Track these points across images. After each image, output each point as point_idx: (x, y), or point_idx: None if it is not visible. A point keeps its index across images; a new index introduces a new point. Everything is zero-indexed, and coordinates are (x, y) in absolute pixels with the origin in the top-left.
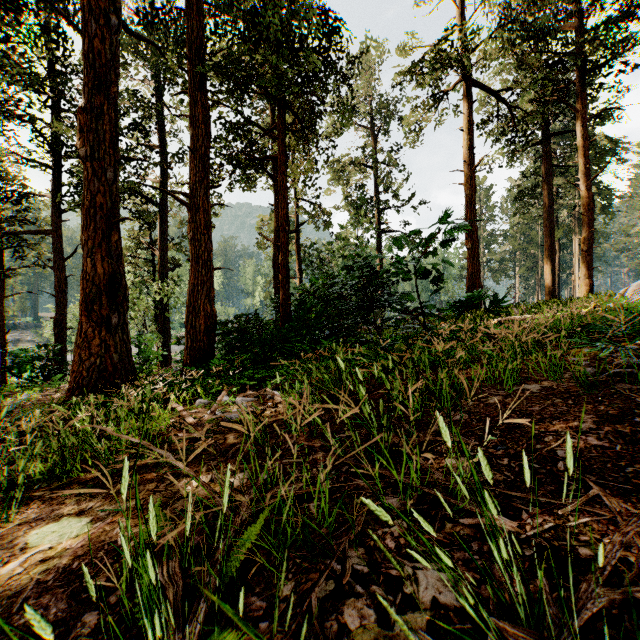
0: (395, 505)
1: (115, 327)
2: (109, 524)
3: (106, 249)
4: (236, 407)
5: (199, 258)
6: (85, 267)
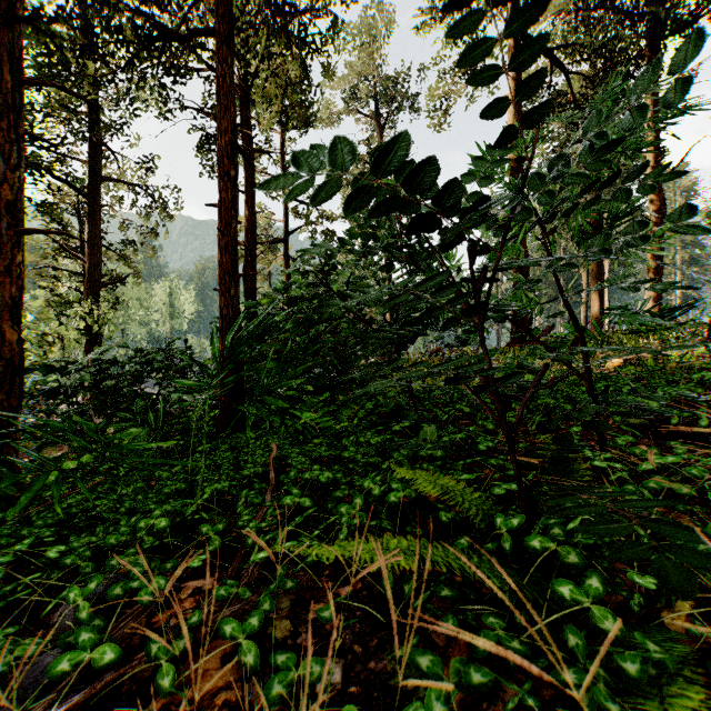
0: None
1: None
2: None
3: None
4: None
5: None
6: None
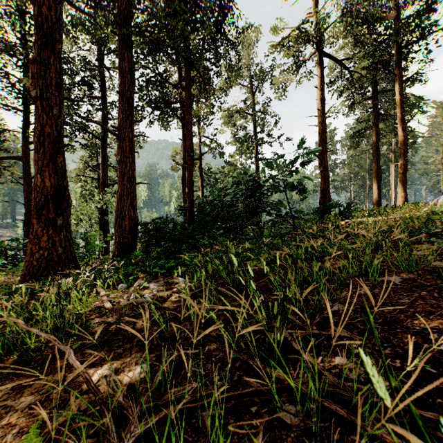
0: (293, 420)
1: (60, 227)
2: (4, 427)
3: (53, 168)
4: (148, 292)
5: (125, 175)
6: (36, 181)
